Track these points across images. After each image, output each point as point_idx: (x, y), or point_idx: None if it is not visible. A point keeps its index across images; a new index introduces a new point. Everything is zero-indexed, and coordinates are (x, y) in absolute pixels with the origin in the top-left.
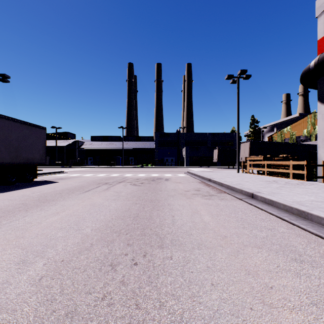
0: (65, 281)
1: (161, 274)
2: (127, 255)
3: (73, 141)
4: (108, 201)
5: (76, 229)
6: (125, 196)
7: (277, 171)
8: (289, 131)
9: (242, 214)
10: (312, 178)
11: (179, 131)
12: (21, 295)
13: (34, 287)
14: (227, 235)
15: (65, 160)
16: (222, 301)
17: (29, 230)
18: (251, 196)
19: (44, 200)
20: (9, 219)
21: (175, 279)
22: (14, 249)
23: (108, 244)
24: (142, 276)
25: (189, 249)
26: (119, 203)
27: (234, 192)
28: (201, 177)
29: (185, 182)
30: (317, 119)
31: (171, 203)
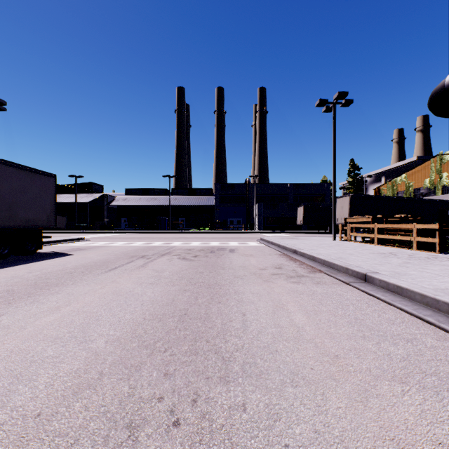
0: None
1: None
2: (163, 401)
3: (99, 195)
4: (142, 287)
5: (80, 339)
6: (169, 278)
7: (391, 239)
8: (404, 181)
9: (355, 311)
10: (447, 249)
11: (249, 181)
12: None
13: None
14: (338, 354)
15: (89, 222)
16: None
17: None
18: (364, 278)
19: (42, 285)
20: None
21: None
22: None
23: (130, 374)
24: None
25: (276, 385)
26: (159, 289)
27: (335, 270)
28: (281, 248)
29: (258, 255)
30: (444, 164)
31: (240, 289)
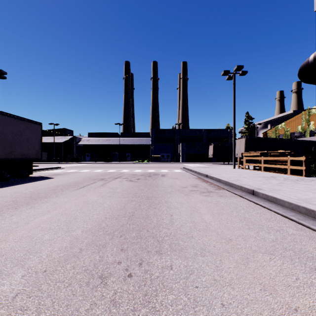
0: (44, 300)
1: (160, 289)
2: (121, 264)
3: (70, 137)
4: (103, 198)
5: (65, 230)
6: (121, 193)
7: (273, 167)
8: (283, 127)
9: (244, 213)
10: (310, 174)
11: (175, 127)
12: None
13: (4, 309)
14: (231, 238)
15: (63, 156)
16: None
17: (13, 231)
18: (252, 192)
19: (36, 197)
20: None
21: (177, 297)
22: None
23: (99, 249)
24: (137, 292)
25: (191, 255)
26: (114, 200)
27: (233, 188)
28: (197, 173)
29: (181, 178)
30: (311, 115)
31: (169, 200)
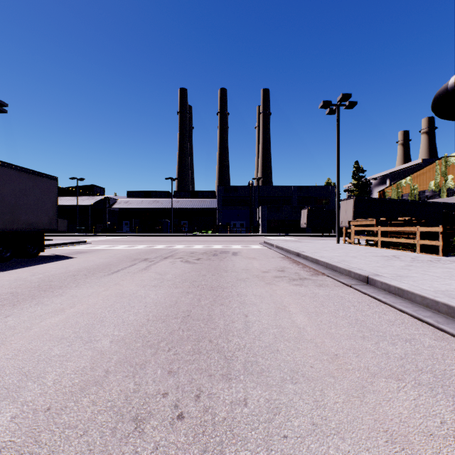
0: None
1: (228, 441)
2: (167, 397)
3: (101, 198)
4: (145, 289)
5: (85, 339)
6: (172, 280)
7: (395, 242)
8: (409, 183)
9: (356, 312)
10: (450, 252)
11: (252, 184)
12: None
13: None
14: (338, 353)
15: (90, 225)
16: None
17: (7, 342)
18: (366, 280)
19: (46, 287)
20: None
21: None
22: None
23: (135, 372)
24: (190, 446)
25: (276, 382)
26: (162, 292)
27: (337, 273)
28: (284, 251)
29: (261, 258)
30: (449, 166)
31: (243, 292)
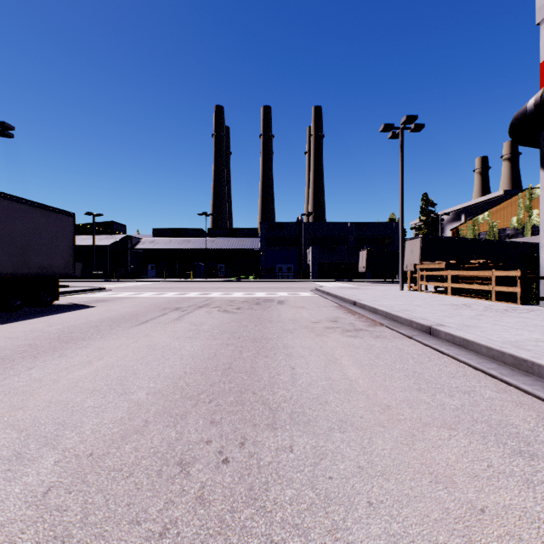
0: (92, 496)
1: (273, 481)
2: (211, 444)
3: (122, 237)
4: (179, 341)
5: (119, 392)
6: (209, 332)
7: (468, 288)
8: (487, 220)
9: (414, 365)
10: (530, 300)
11: (301, 220)
12: (6, 528)
13: (32, 509)
14: (390, 404)
15: (109, 269)
16: (391, 541)
17: (35, 393)
18: (429, 331)
19: (67, 339)
20: (3, 374)
21: (299, 493)
22: (5, 432)
23: (176, 422)
24: (237, 486)
25: (324, 431)
26: (199, 344)
27: (398, 324)
28: (339, 299)
29: (311, 307)
30: (534, 199)
31: (290, 344)
